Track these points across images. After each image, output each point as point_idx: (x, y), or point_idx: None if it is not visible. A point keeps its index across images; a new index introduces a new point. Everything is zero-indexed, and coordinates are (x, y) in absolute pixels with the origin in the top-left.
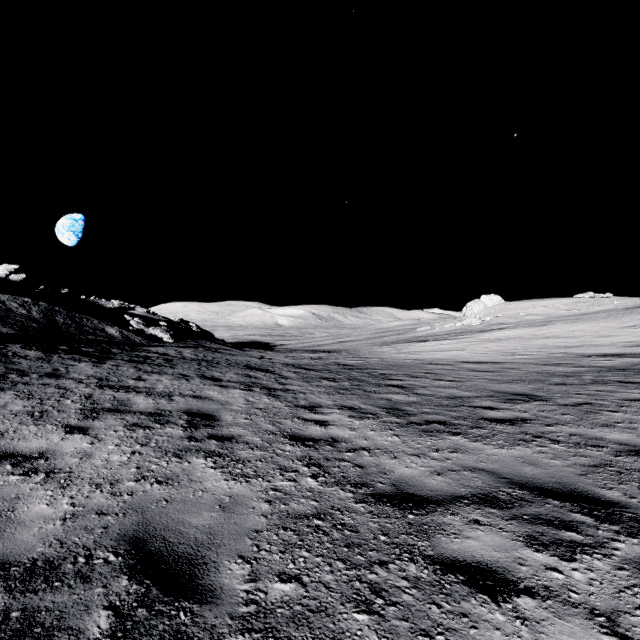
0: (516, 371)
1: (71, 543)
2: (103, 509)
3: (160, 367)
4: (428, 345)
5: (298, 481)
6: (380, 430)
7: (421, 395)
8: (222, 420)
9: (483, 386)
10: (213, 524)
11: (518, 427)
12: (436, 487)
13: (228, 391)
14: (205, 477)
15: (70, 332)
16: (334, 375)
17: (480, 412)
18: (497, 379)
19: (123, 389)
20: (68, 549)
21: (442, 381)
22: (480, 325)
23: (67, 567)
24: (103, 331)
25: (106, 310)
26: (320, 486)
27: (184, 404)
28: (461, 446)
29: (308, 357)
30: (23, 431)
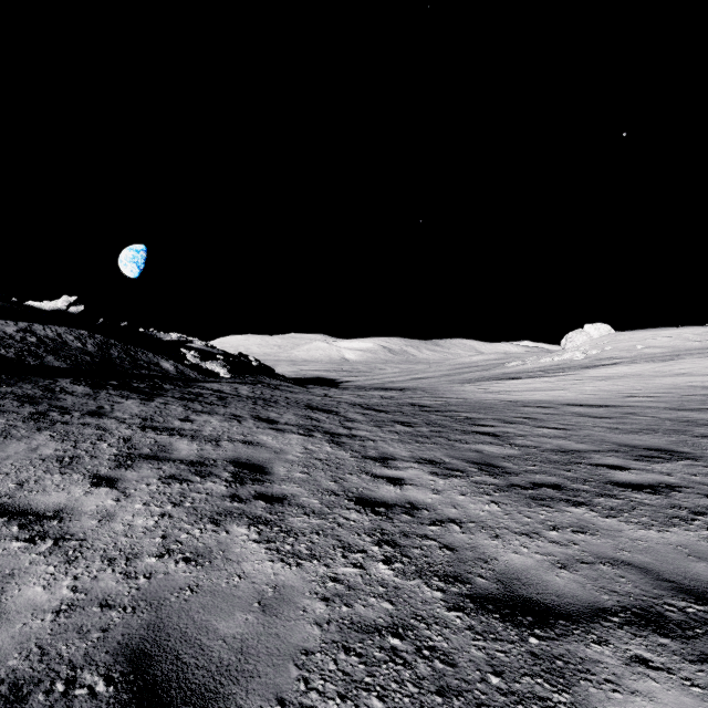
0: (642, 417)
1: (54, 654)
2: (109, 598)
3: (211, 406)
4: (521, 383)
5: (366, 567)
6: (472, 494)
7: (520, 446)
8: (274, 473)
9: (601, 437)
10: (247, 634)
11: (665, 497)
12: (564, 590)
13: (284, 436)
14: (245, 555)
15: (123, 366)
16: (409, 418)
17: (605, 473)
18: (618, 428)
19: (167, 431)
20: (48, 665)
21: (545, 429)
22: (585, 360)
23: (37, 699)
24: (158, 365)
25: (164, 343)
26: (396, 577)
27: (232, 451)
28: (588, 523)
29: (378, 396)
30: (45, 481)
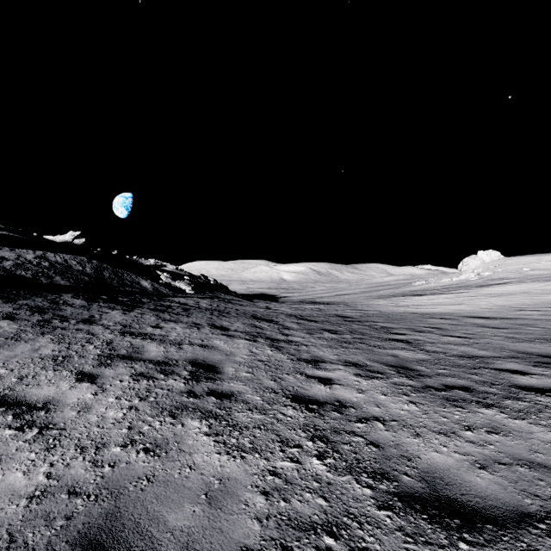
0: (533, 328)
1: (21, 542)
2: (77, 486)
3: (177, 316)
4: (425, 299)
5: (301, 462)
6: (392, 394)
7: (430, 352)
8: (224, 373)
9: (500, 344)
10: (193, 528)
11: None
12: (486, 491)
13: (233, 341)
14: (196, 447)
15: (113, 284)
16: (335, 327)
17: (508, 377)
18: (514, 337)
19: (141, 336)
20: None
21: (450, 337)
22: (479, 280)
23: None
24: (138, 284)
25: (145, 267)
26: (328, 472)
27: (191, 353)
28: (500, 424)
29: (309, 308)
30: (40, 376)
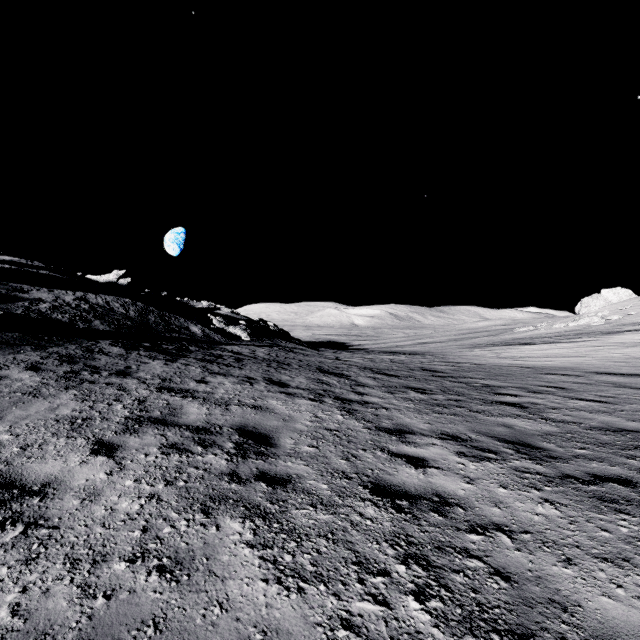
0: None
1: None
2: (50, 632)
3: (228, 367)
4: (535, 349)
5: (391, 604)
6: (516, 487)
7: (557, 422)
8: (280, 446)
9: None
10: None
11: None
12: None
13: (294, 401)
14: (233, 567)
15: (158, 330)
16: (422, 384)
17: None
18: None
19: (181, 393)
20: None
21: (581, 401)
22: (605, 325)
23: None
24: (187, 329)
25: (196, 310)
26: (435, 628)
27: (240, 417)
28: None
29: (387, 360)
30: (48, 446)
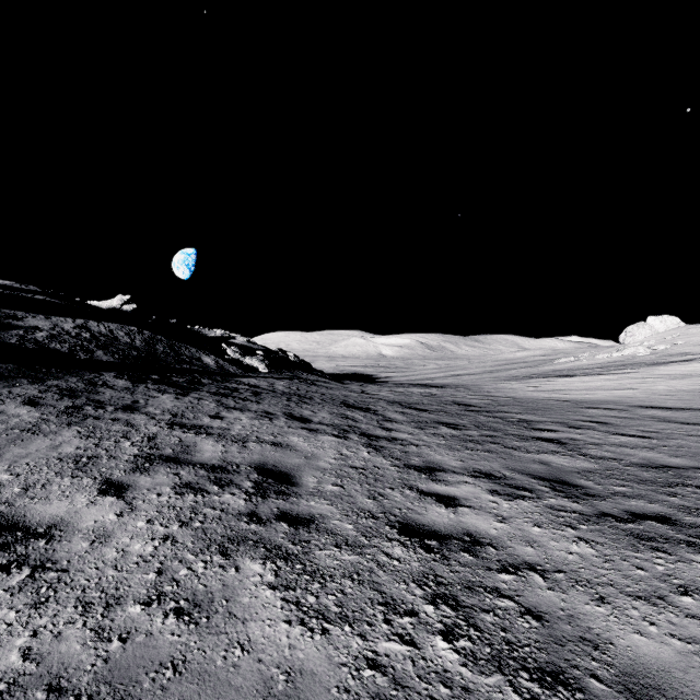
0: None
1: None
2: (64, 675)
3: (245, 402)
4: (576, 381)
5: (418, 644)
6: (550, 525)
7: (596, 458)
8: (302, 485)
9: None
10: None
11: None
12: None
13: (316, 438)
14: (254, 609)
15: (167, 361)
16: (455, 419)
17: None
18: None
19: (194, 429)
20: None
21: (622, 436)
22: (650, 356)
23: None
24: (199, 360)
25: (209, 339)
26: (464, 667)
27: (258, 455)
28: None
29: (418, 393)
30: (52, 486)
